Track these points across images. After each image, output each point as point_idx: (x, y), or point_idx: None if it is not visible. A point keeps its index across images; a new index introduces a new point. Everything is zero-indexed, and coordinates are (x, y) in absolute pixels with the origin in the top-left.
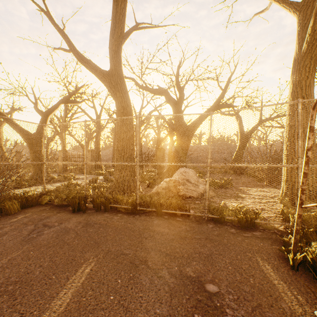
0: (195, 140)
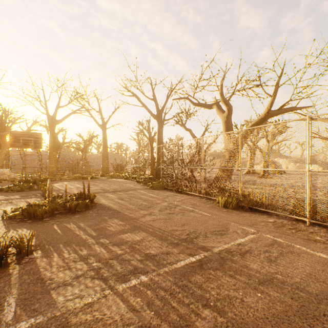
0: None
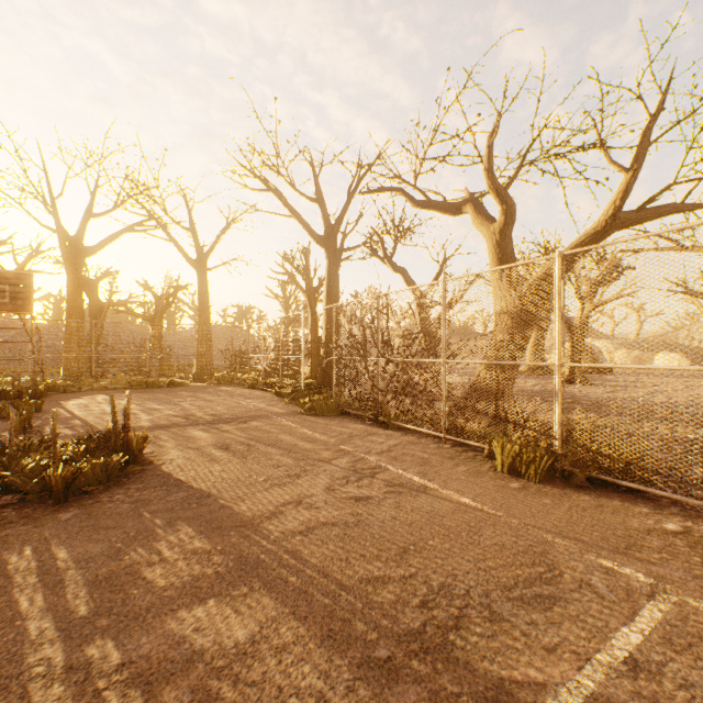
0: (45, 309)
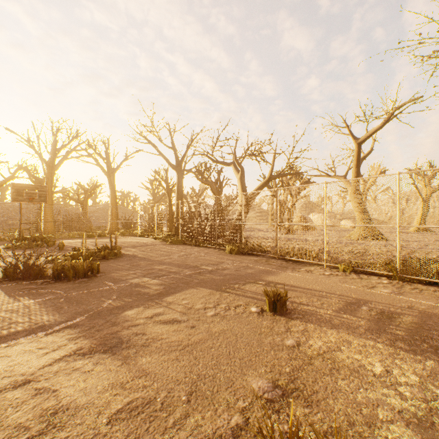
0: None
